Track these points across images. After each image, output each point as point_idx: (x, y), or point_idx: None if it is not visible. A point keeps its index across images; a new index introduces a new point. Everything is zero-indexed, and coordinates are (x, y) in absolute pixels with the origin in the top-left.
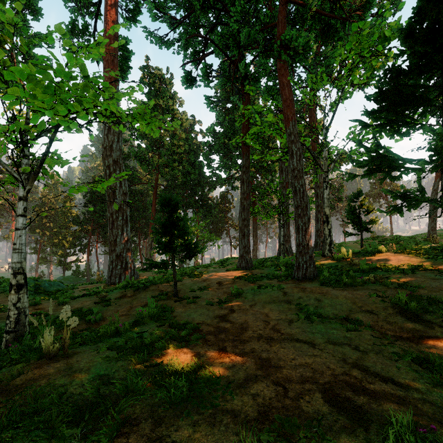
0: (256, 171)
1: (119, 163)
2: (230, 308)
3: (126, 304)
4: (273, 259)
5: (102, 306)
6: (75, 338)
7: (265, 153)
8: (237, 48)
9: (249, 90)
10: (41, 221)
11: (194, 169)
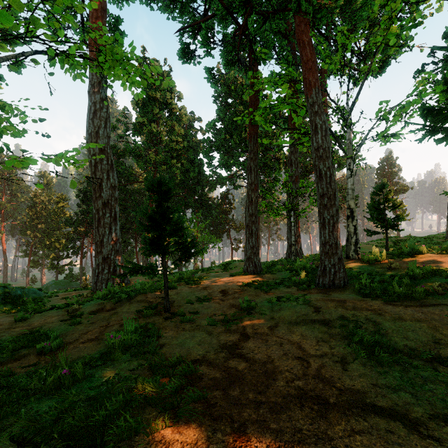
0: (259, 169)
1: (106, 151)
2: (242, 331)
3: (101, 321)
4: (284, 261)
5: (69, 324)
6: (2, 386)
7: (277, 134)
8: (244, 6)
9: (259, 56)
10: (32, 222)
11: (193, 167)
